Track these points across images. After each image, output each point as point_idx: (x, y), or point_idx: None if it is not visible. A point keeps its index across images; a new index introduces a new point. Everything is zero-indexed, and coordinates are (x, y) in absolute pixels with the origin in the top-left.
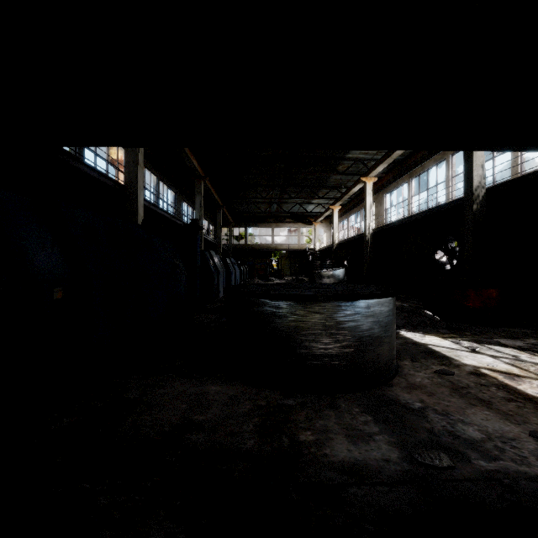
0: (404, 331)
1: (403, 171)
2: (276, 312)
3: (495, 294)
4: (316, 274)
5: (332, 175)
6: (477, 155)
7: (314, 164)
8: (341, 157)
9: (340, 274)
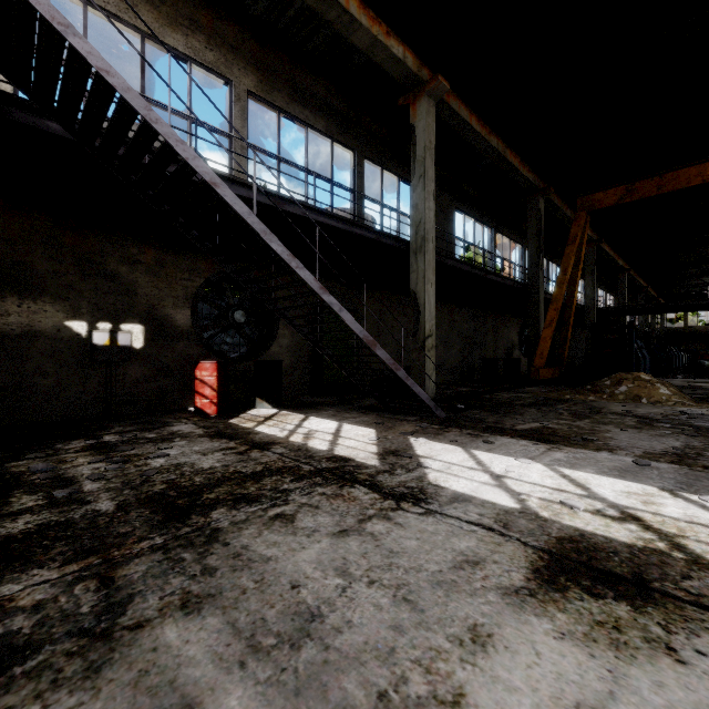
0: None
1: None
2: (703, 362)
3: None
4: None
5: None
6: None
7: None
8: None
9: None
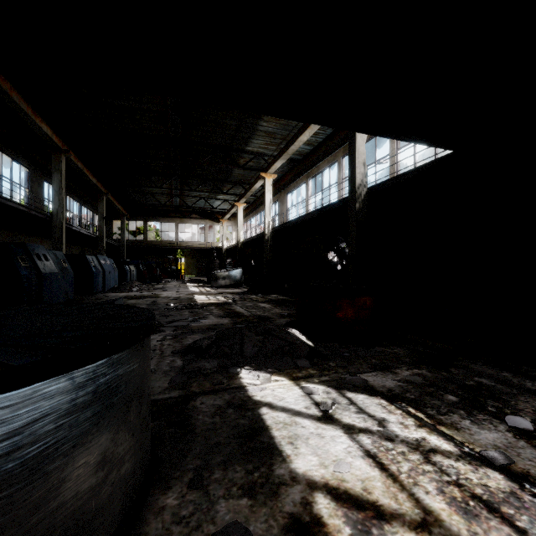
0: (247, 370)
1: (302, 171)
2: None
3: (369, 303)
4: (211, 275)
5: (231, 167)
6: (360, 152)
7: (212, 153)
8: (241, 149)
9: (236, 275)
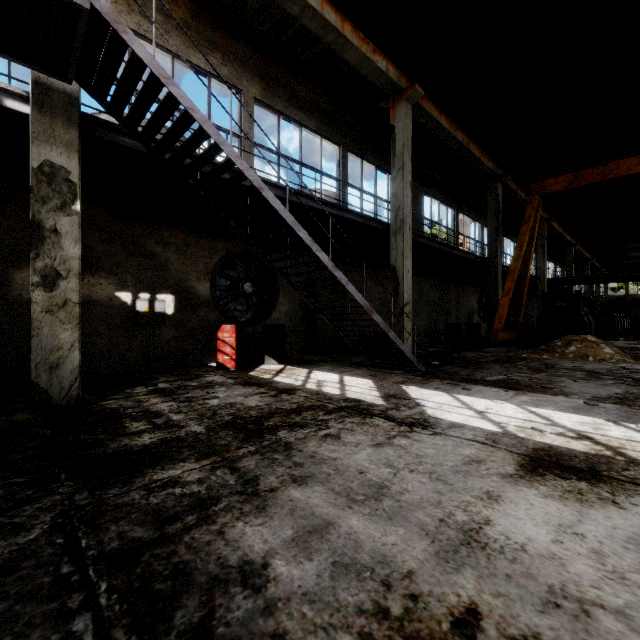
0: None
1: None
2: None
3: None
4: None
5: None
6: None
7: None
8: None
9: None
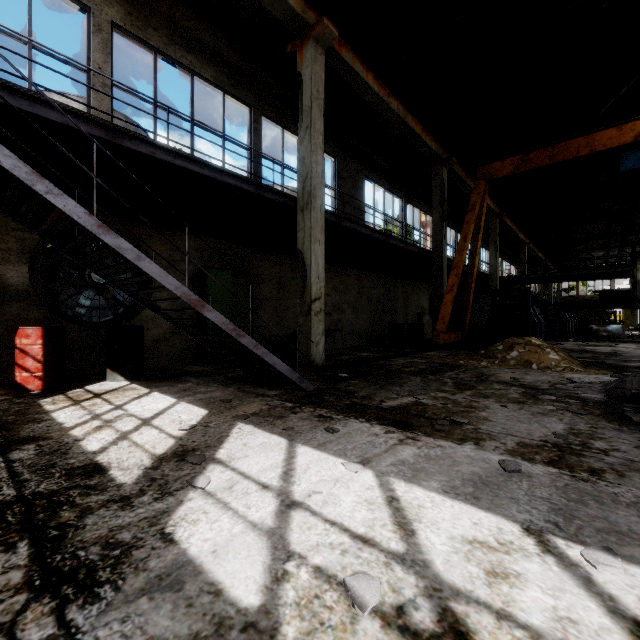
0: None
1: None
2: (592, 327)
3: None
4: None
5: None
6: None
7: None
8: None
9: None
